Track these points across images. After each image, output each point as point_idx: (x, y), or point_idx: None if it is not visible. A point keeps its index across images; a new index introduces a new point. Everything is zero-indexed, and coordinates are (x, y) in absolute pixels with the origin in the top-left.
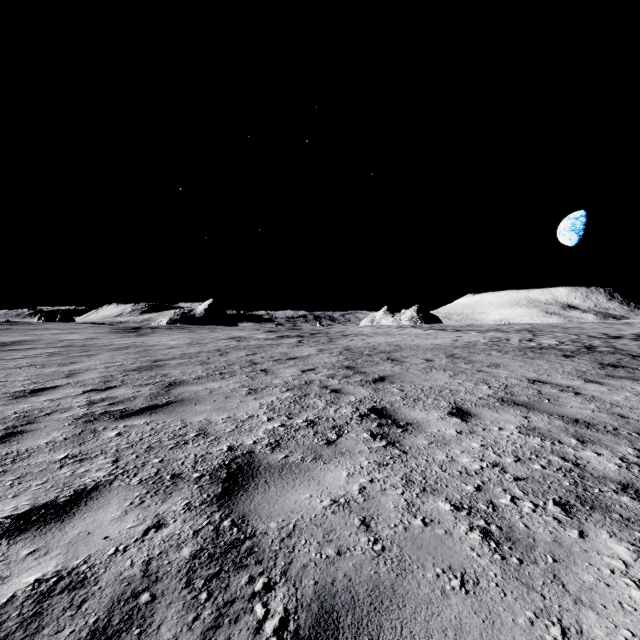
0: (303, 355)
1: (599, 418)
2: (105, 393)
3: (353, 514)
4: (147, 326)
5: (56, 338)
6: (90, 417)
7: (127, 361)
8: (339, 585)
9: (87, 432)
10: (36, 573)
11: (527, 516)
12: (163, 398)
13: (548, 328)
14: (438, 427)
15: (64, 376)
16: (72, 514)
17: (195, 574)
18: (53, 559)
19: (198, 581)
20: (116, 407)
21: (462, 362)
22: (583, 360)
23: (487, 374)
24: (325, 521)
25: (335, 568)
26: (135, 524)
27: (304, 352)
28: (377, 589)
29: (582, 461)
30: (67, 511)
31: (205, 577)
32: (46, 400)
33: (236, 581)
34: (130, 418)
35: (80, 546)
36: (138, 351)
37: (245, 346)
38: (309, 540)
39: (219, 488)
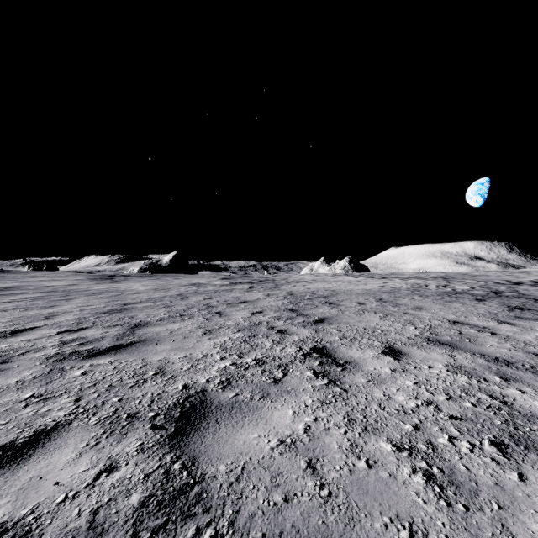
0: (253, 299)
1: (516, 356)
2: (77, 334)
3: (299, 455)
4: (120, 274)
5: (41, 284)
6: (60, 356)
7: (100, 304)
8: (287, 537)
9: (55, 371)
10: None
11: (466, 457)
12: (128, 338)
13: (459, 276)
14: (374, 365)
15: (43, 318)
16: (28, 457)
17: (141, 525)
18: (0, 508)
19: (144, 534)
20: (85, 347)
21: (390, 305)
22: (493, 303)
23: (412, 316)
24: (272, 463)
25: (283, 517)
26: (88, 467)
27: (254, 296)
28: None
29: (509, 399)
30: (23, 453)
31: (151, 529)
32: (23, 340)
33: (182, 534)
34: (96, 357)
35: (30, 493)
36: (111, 296)
37: (203, 291)
38: (257, 485)
39: (172, 428)
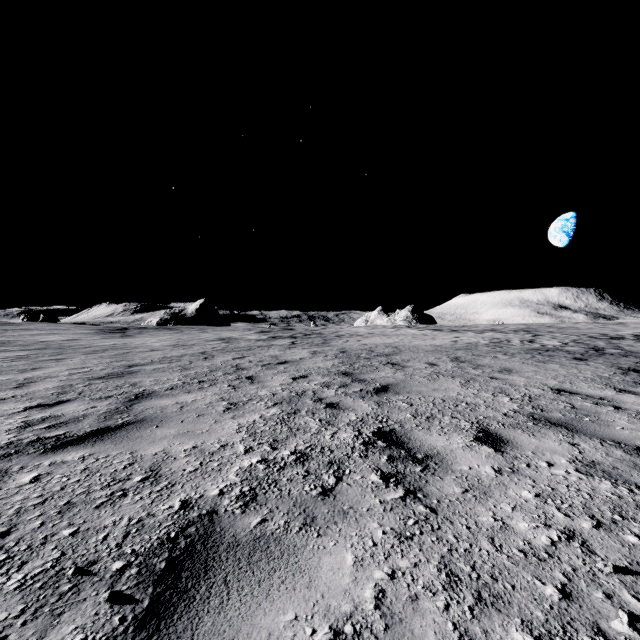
0: (295, 359)
1: None
2: (51, 410)
3: None
4: (135, 326)
5: (34, 339)
6: (12, 448)
7: (98, 366)
8: None
9: None
10: None
11: None
12: (120, 417)
13: (544, 328)
14: (468, 462)
15: (14, 386)
16: None
17: None
18: None
19: None
20: (54, 431)
21: (469, 367)
22: (599, 364)
23: (502, 382)
24: None
25: None
26: None
27: (296, 355)
28: None
29: None
30: None
31: None
32: None
33: None
34: (64, 450)
35: None
36: (115, 354)
37: (234, 348)
38: None
39: (146, 598)
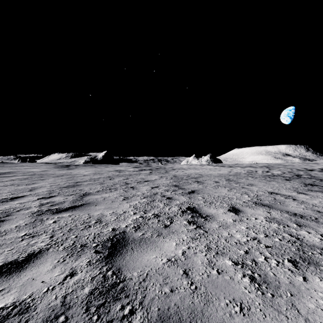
0: (152, 179)
1: (307, 213)
2: (49, 199)
3: (179, 267)
4: (73, 164)
5: (26, 170)
6: (40, 212)
7: (62, 182)
8: (172, 310)
9: (38, 221)
10: (1, 303)
11: (274, 268)
12: (79, 202)
13: (276, 165)
14: (223, 218)
15: (28, 190)
16: (25, 267)
17: (91, 304)
18: (12, 295)
19: (92, 308)
20: (54, 207)
21: (234, 183)
22: (295, 182)
23: (247, 189)
24: (164, 271)
25: (169, 300)
26: (59, 273)
27: (153, 178)
28: (193, 313)
29: (300, 236)
30: (22, 266)
31: (96, 306)
32: (18, 203)
33: (114, 308)
34: (61, 213)
35: (28, 287)
36: (68, 177)
37: (122, 175)
38: (155, 283)
39: (106, 252)
